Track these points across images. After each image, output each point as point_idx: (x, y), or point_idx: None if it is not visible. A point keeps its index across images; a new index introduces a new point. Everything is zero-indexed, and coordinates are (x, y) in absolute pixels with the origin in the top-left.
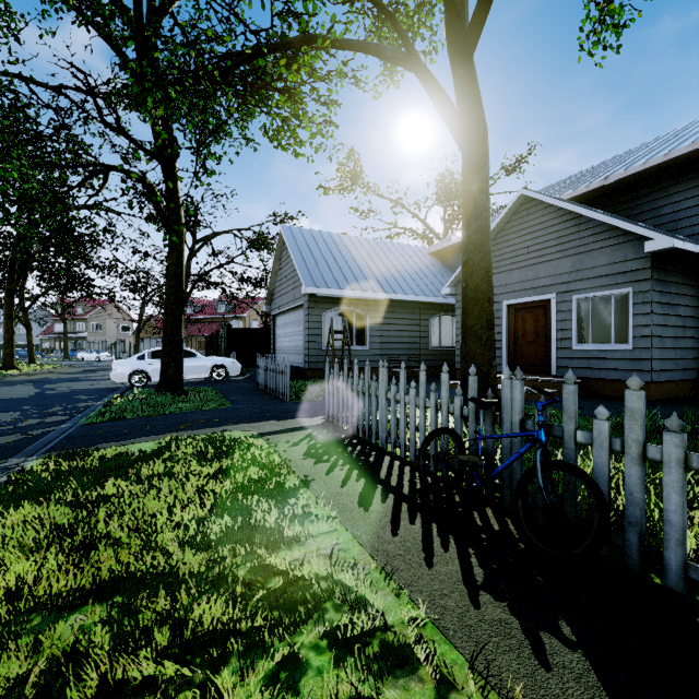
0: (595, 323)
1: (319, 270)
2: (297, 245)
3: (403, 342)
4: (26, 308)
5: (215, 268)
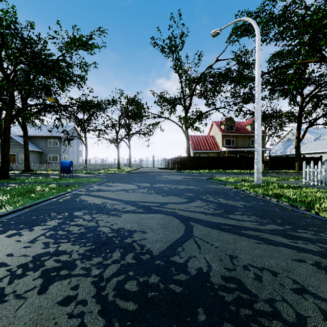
0: (23, 158)
1: None
2: None
3: None
4: None
5: None
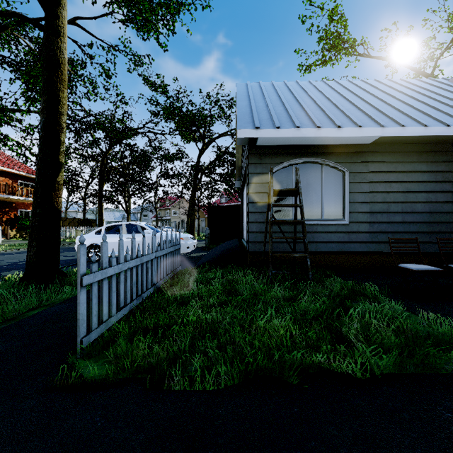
0: None
1: (268, 111)
2: (248, 94)
3: (415, 211)
4: (126, 202)
5: (214, 160)
